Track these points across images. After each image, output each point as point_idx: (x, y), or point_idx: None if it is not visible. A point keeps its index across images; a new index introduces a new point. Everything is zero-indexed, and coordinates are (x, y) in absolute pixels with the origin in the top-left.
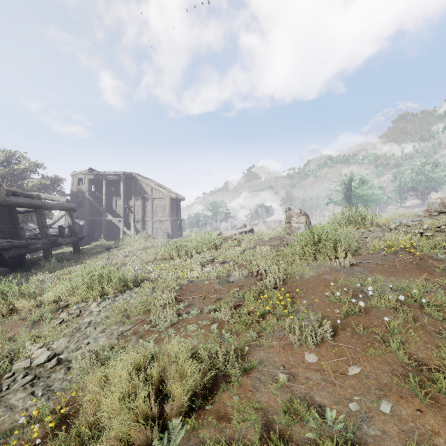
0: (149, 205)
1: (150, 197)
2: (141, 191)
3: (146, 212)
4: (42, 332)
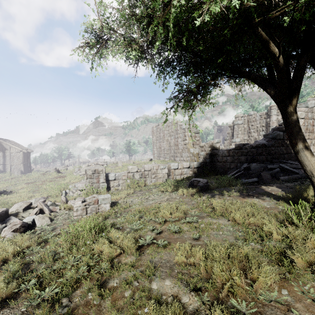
0: (8, 156)
1: (9, 151)
2: (2, 148)
3: (6, 159)
4: (1, 189)
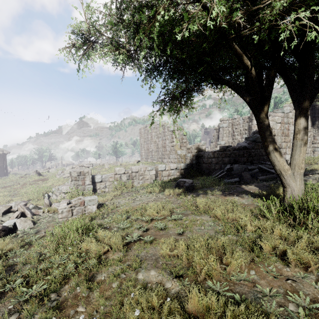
0: None
1: None
2: None
3: None
4: None
